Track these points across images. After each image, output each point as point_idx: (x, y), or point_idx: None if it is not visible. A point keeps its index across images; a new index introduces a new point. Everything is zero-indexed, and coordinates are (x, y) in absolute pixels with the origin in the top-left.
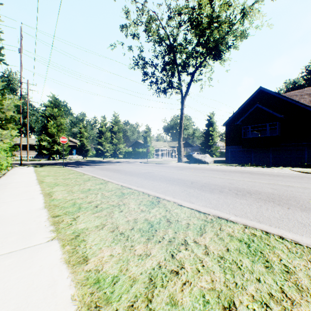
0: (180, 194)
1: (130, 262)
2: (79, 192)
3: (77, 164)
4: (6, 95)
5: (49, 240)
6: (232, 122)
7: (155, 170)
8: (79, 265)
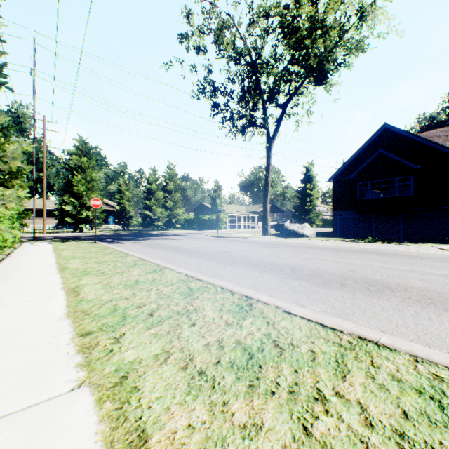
0: (279, 290)
1: (229, 445)
2: (122, 287)
3: (115, 237)
4: (10, 136)
5: (74, 387)
6: (342, 176)
7: (231, 248)
8: None
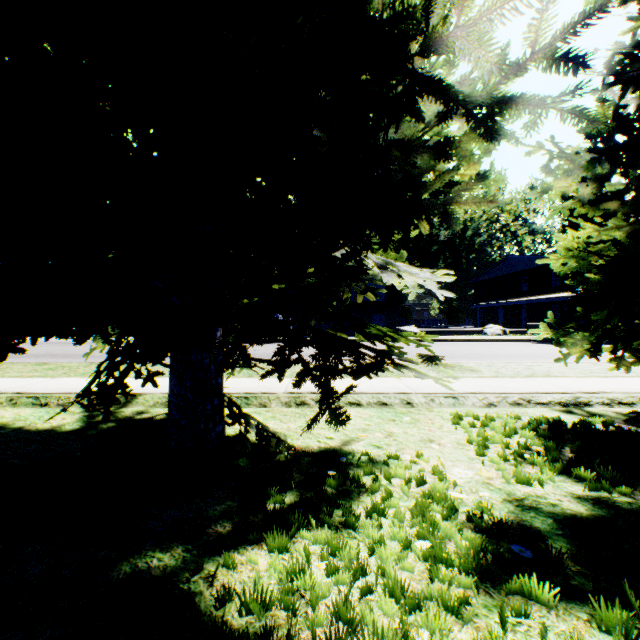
0: None
1: None
2: None
3: None
4: None
5: None
6: None
7: None
8: None
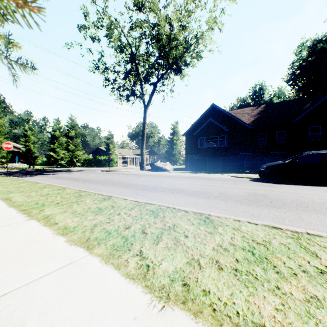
0: (130, 194)
1: (85, 222)
2: (39, 196)
3: (23, 173)
4: None
5: (26, 220)
6: (190, 133)
7: (115, 178)
8: (53, 225)
